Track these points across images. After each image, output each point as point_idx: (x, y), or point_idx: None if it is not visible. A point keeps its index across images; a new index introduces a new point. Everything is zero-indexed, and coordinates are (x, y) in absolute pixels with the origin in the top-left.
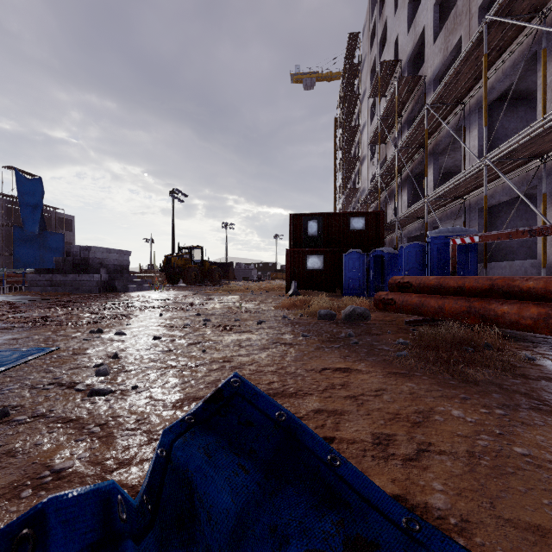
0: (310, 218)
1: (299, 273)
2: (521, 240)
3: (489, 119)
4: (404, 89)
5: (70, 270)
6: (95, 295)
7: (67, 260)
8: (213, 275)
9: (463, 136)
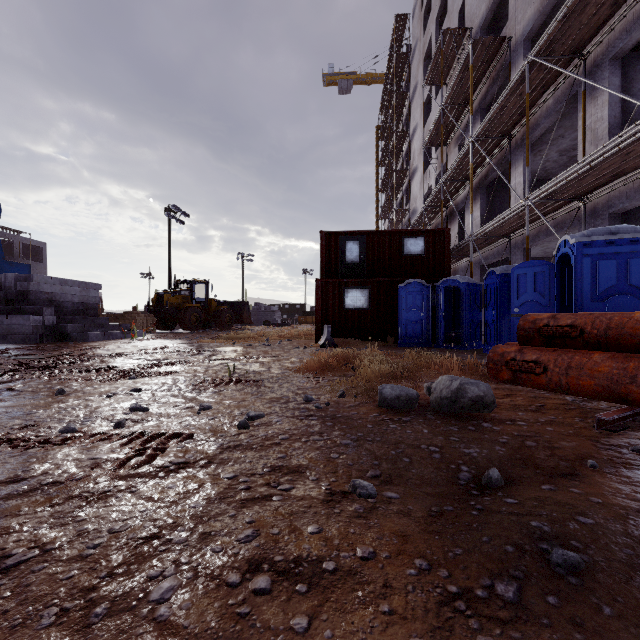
0: (348, 238)
1: (334, 314)
2: None
3: (622, 79)
4: (478, 59)
5: None
6: (26, 346)
7: None
8: (221, 318)
9: (583, 105)
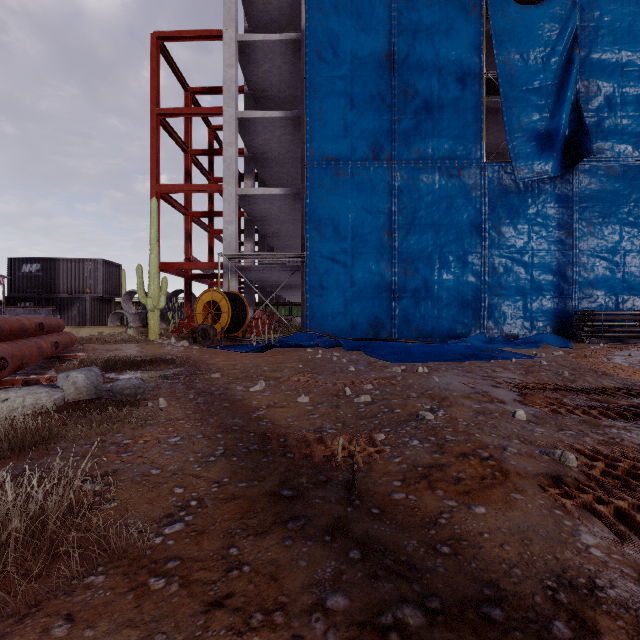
0: None
1: None
2: None
3: None
4: None
5: None
6: None
7: None
8: None
9: None
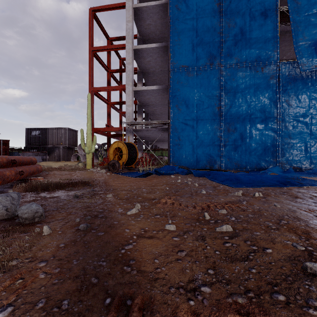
0: None
1: None
2: None
3: None
4: None
5: None
6: None
7: None
8: None
9: None
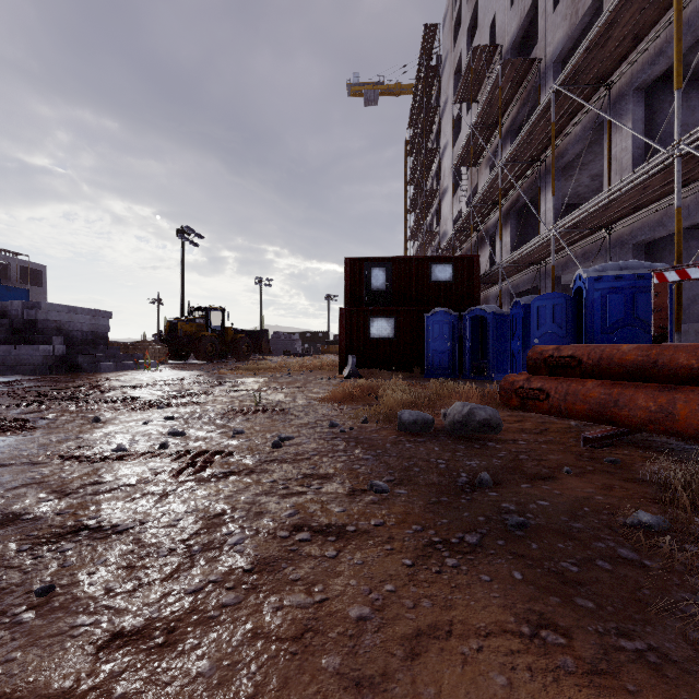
0: (374, 265)
1: (359, 344)
2: (693, 293)
3: (647, 109)
4: (508, 80)
5: (3, 339)
6: (37, 378)
7: (2, 323)
8: (239, 348)
9: (608, 135)
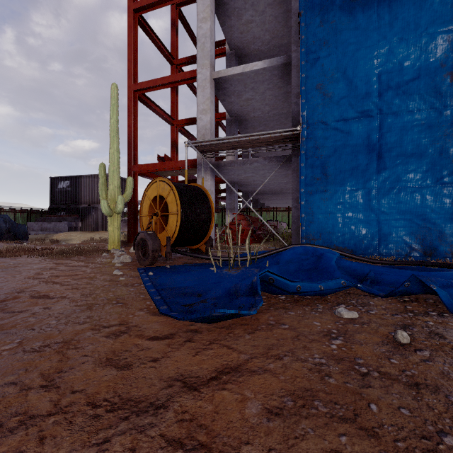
0: None
1: None
2: None
3: None
4: None
5: None
6: None
7: None
8: None
9: None
